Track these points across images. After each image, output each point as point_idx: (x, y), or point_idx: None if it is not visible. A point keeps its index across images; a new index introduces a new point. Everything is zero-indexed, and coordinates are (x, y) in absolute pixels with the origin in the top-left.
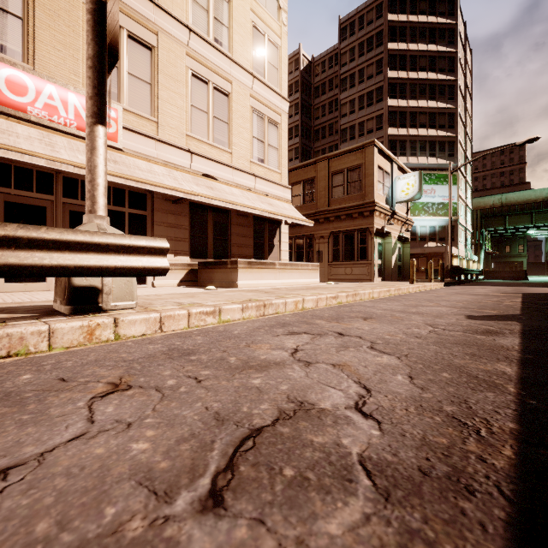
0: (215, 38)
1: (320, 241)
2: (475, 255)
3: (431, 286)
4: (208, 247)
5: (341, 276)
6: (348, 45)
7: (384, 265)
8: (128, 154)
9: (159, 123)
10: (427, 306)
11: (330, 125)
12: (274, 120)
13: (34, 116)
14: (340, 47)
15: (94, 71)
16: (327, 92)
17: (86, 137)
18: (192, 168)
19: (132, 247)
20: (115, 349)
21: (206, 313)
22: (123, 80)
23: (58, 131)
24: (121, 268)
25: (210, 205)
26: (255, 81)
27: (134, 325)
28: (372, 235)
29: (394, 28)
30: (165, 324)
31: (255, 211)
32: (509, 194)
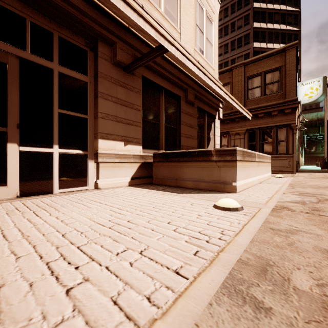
0: None
1: (236, 137)
2: None
3: None
4: (159, 135)
5: None
6: (223, 6)
7: None
8: None
9: None
10: None
11: None
12: (210, 16)
13: None
14: None
15: None
16: None
17: None
18: None
19: None
20: None
21: None
22: None
23: None
24: None
25: (162, 86)
26: None
27: None
28: (293, 131)
29: None
30: None
31: (220, 92)
32: (322, 112)
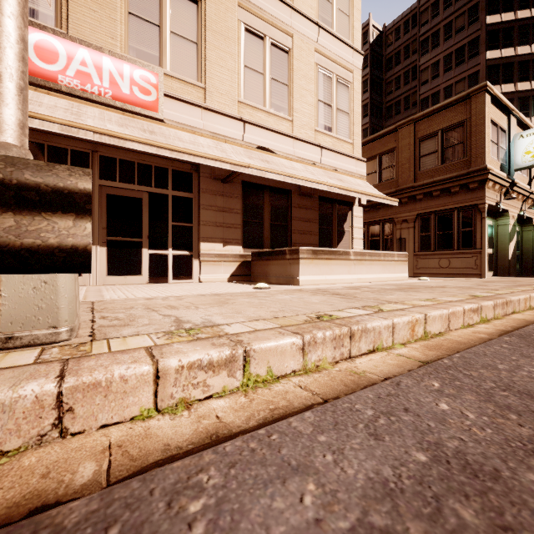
0: None
1: (402, 225)
2: None
3: None
4: (264, 234)
5: (432, 270)
6: None
7: (495, 254)
8: (169, 125)
9: (207, 89)
10: None
11: (406, 98)
12: (344, 78)
13: (65, 86)
14: (419, 4)
15: None
16: (402, 62)
17: None
18: (244, 140)
19: None
20: None
21: (209, 366)
22: (166, 40)
23: (92, 102)
24: None
25: (266, 185)
26: (321, 32)
27: None
28: (482, 214)
29: None
30: (77, 409)
31: (321, 187)
32: None
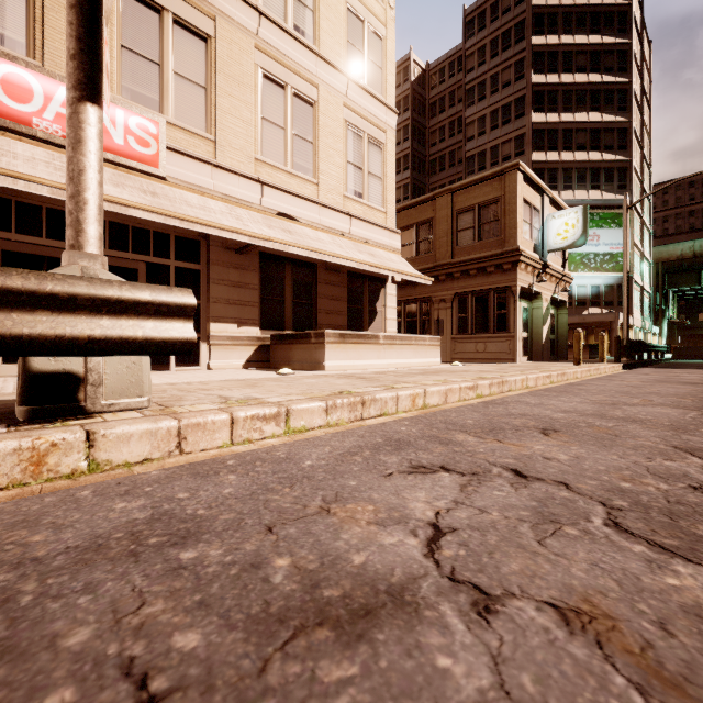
0: (295, 26)
1: (440, 305)
2: (655, 325)
3: (605, 369)
4: (285, 314)
5: (470, 355)
6: (475, 44)
7: (530, 338)
8: (173, 185)
9: (218, 143)
10: (634, 404)
11: (452, 153)
12: (376, 139)
13: (42, 131)
14: (465, 47)
15: (79, 12)
16: (447, 110)
17: (67, 123)
18: (263, 204)
19: (123, 301)
20: (38, 514)
21: (264, 418)
22: (168, 82)
23: None
24: (100, 340)
25: (288, 257)
26: (350, 85)
27: (128, 444)
28: (515, 297)
29: (540, 16)
30: (188, 438)
31: (350, 264)
32: None
